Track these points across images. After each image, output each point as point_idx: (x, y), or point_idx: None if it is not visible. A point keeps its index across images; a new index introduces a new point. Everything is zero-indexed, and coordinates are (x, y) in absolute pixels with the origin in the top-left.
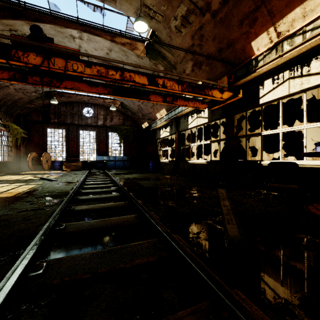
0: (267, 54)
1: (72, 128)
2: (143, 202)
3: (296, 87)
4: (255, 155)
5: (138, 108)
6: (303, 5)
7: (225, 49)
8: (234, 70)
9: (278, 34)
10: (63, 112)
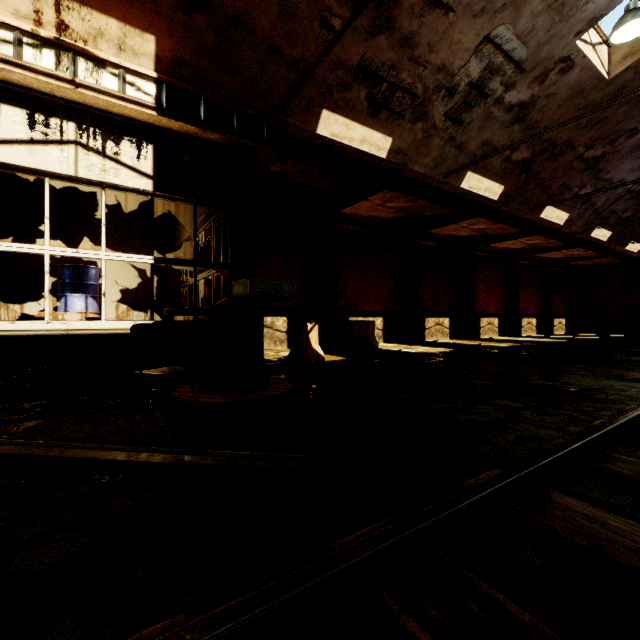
0: (29, 43)
1: None
2: None
3: (94, 172)
4: None
5: None
6: (126, 28)
7: None
8: None
9: (61, 23)
10: None
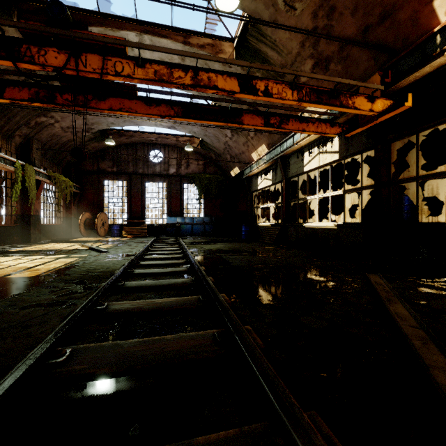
0: None
1: (135, 179)
2: (230, 297)
3: None
4: (423, 214)
5: (224, 147)
6: None
7: (375, 26)
8: (393, 60)
9: None
10: (124, 157)
